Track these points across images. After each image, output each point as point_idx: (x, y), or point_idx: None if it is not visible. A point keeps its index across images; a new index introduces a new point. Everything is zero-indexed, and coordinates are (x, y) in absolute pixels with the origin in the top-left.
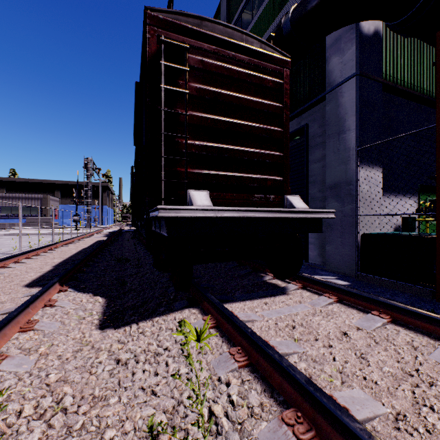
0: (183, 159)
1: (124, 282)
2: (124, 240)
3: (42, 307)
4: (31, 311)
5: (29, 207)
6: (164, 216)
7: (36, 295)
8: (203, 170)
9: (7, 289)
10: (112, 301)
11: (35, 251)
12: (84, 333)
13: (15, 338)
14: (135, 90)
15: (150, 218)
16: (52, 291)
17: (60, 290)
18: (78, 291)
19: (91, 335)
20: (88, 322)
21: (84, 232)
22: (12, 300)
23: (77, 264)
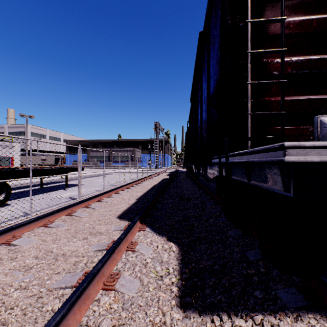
0: (277, 81)
1: (191, 226)
2: (180, 179)
3: (125, 250)
4: (116, 256)
5: (126, 156)
6: (297, 160)
7: (120, 237)
8: (303, 96)
9: (107, 218)
10: (185, 252)
11: (127, 185)
12: (164, 312)
13: (97, 299)
14: (199, 41)
15: (231, 163)
16: (134, 230)
17: (140, 228)
18: (154, 231)
19: (172, 322)
20: (166, 286)
21: (154, 171)
22: (107, 232)
23: (152, 201)
